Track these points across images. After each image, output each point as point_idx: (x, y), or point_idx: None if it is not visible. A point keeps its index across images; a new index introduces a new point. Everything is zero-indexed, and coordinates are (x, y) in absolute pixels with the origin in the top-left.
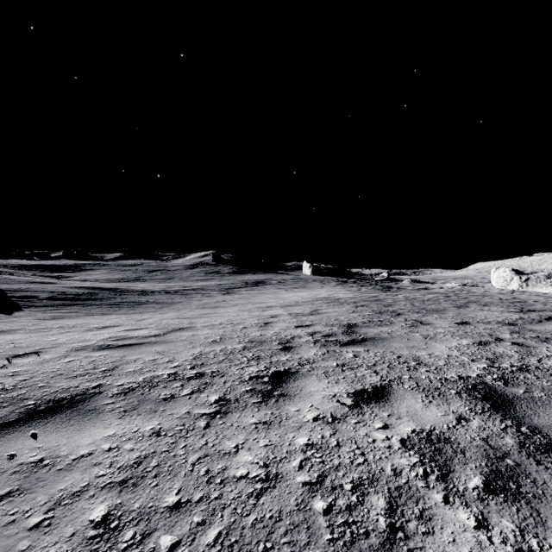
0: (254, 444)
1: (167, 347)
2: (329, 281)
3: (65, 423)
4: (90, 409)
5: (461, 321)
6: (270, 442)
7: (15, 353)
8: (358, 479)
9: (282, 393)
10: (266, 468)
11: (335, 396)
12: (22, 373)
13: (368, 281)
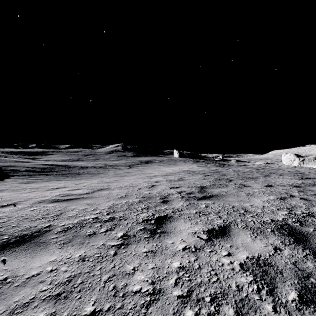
0: (145, 267)
1: (93, 200)
2: (189, 161)
3: (25, 251)
4: (42, 242)
5: (267, 184)
6: (155, 266)
7: (2, 204)
8: (214, 293)
9: (163, 231)
10: (153, 285)
11: (196, 233)
12: (3, 218)
13: (211, 161)
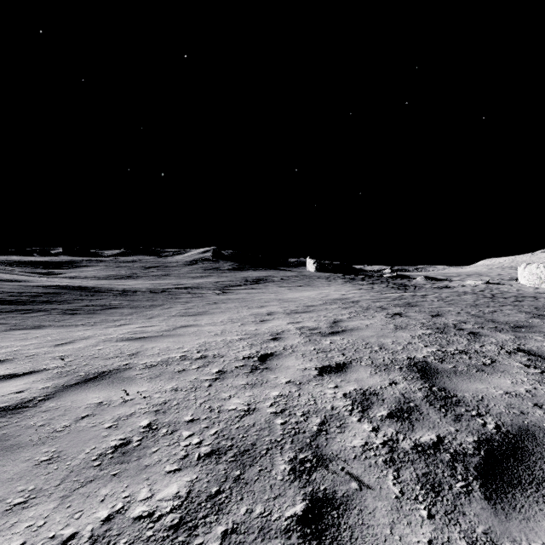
0: None
1: None
2: (336, 278)
3: None
4: None
5: None
6: None
7: None
8: None
9: None
10: None
11: None
12: None
13: (377, 278)
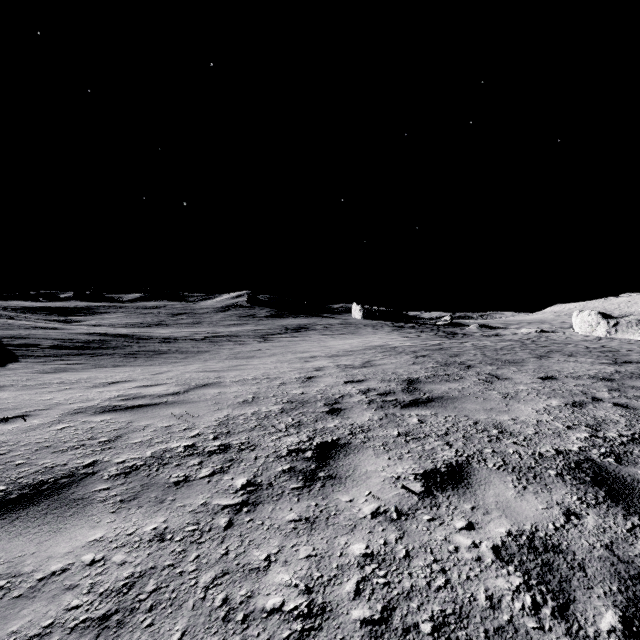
0: (291, 554)
1: (187, 409)
2: (383, 326)
3: (40, 519)
4: (77, 498)
5: (545, 375)
6: (314, 552)
7: None
8: (440, 615)
9: (330, 475)
10: (308, 595)
11: (399, 479)
12: None
13: (429, 326)
